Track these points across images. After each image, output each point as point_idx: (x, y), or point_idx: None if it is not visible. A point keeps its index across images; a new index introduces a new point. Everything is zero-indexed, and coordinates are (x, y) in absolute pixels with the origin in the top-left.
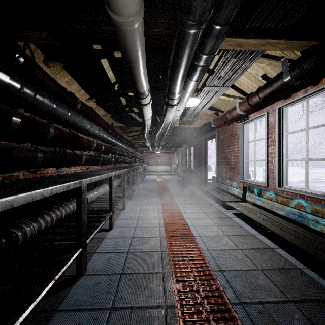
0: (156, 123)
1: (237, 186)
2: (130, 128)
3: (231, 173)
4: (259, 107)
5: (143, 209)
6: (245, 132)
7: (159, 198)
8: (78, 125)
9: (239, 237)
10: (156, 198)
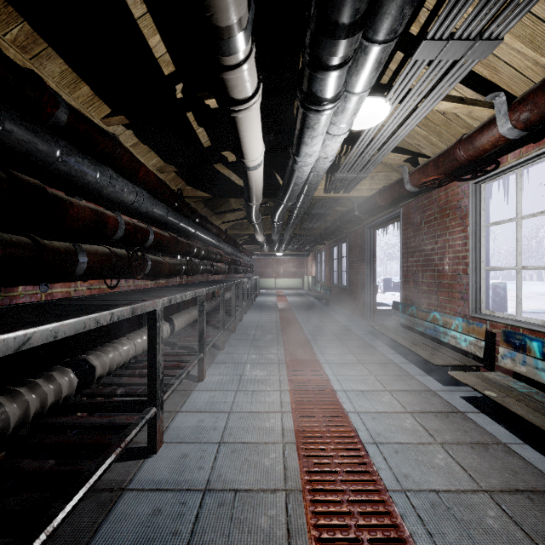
0: (275, 189)
1: (467, 328)
2: (224, 205)
3: (444, 297)
4: (539, 131)
5: (246, 380)
6: (484, 201)
7: (282, 347)
8: (55, 167)
9: (529, 502)
10: (275, 347)
